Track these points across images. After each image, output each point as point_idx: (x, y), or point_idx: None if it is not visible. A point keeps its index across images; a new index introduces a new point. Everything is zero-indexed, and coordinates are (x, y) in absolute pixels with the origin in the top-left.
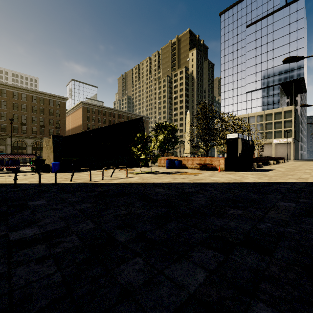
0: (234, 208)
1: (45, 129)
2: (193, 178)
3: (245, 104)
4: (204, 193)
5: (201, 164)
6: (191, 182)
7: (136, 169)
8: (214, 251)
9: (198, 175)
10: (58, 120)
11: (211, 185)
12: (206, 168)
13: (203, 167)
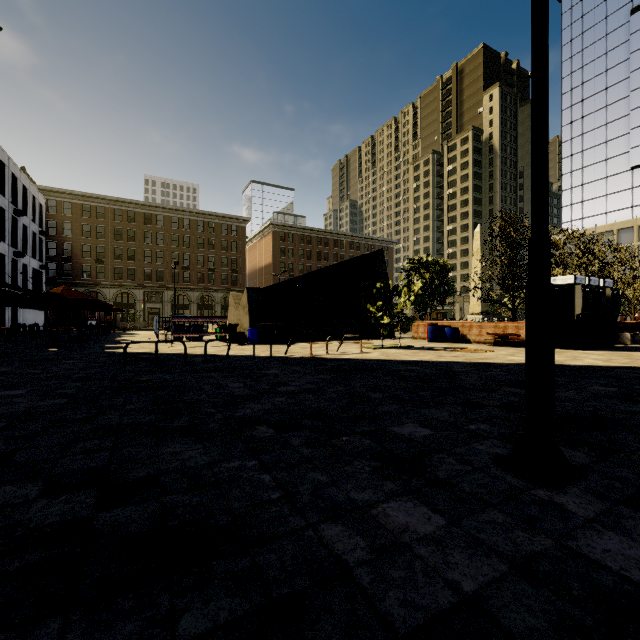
0: (515, 387)
1: (216, 274)
2: (474, 357)
3: (629, 196)
4: (481, 374)
5: (497, 334)
6: (467, 361)
7: (372, 342)
8: (463, 407)
9: (486, 353)
10: (234, 258)
11: (498, 366)
12: (506, 343)
13: (500, 339)
